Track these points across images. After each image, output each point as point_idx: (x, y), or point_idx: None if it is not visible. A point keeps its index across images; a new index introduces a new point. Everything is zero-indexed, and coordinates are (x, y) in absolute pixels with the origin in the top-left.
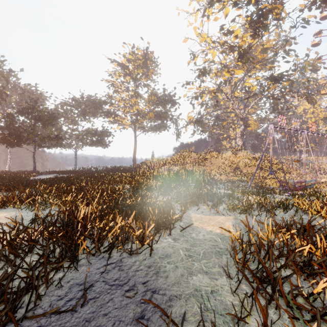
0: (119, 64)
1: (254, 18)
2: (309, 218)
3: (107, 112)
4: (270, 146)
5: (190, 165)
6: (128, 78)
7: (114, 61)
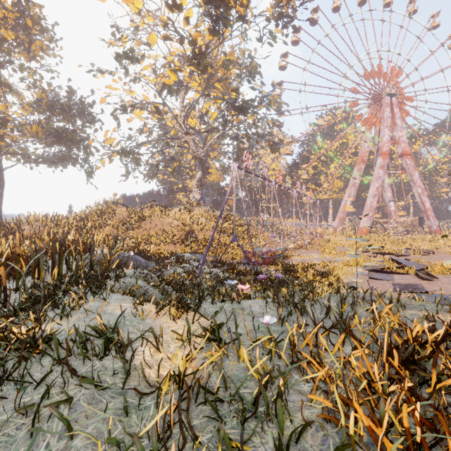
0: None
1: None
2: None
3: None
4: (233, 198)
5: (113, 228)
6: None
7: None
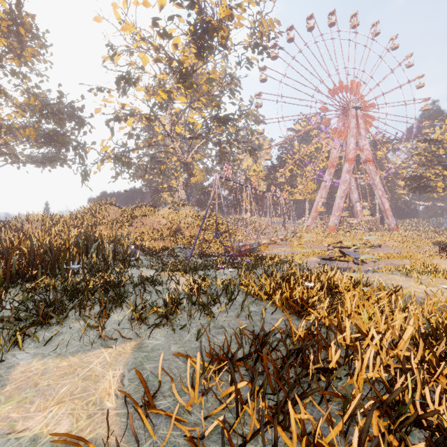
0: None
1: (197, 29)
2: (259, 311)
3: None
4: (215, 202)
5: (107, 226)
6: None
7: None
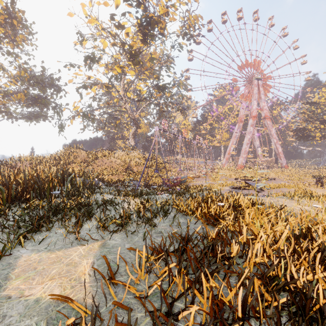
0: None
1: (143, 22)
2: (186, 222)
3: None
4: (156, 147)
5: (77, 164)
6: None
7: None
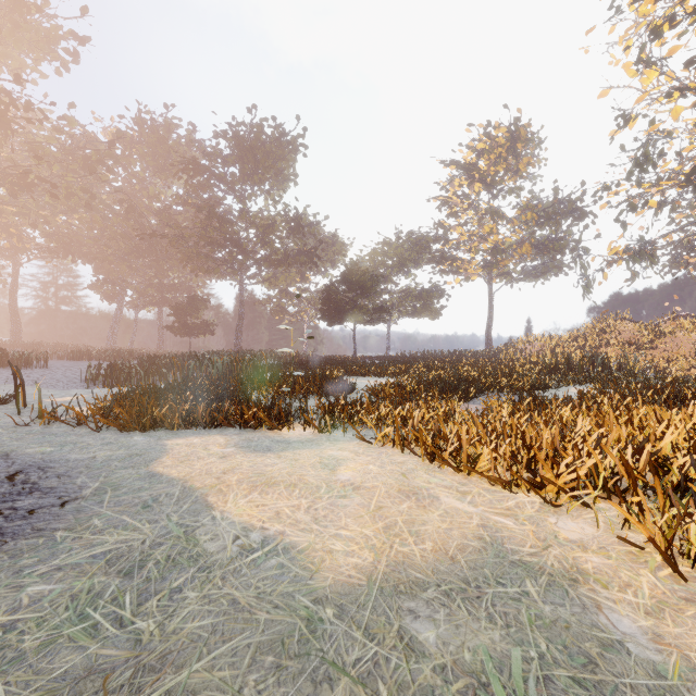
0: (461, 166)
1: None
2: None
3: (438, 256)
4: None
5: (616, 348)
6: (477, 187)
7: (451, 163)
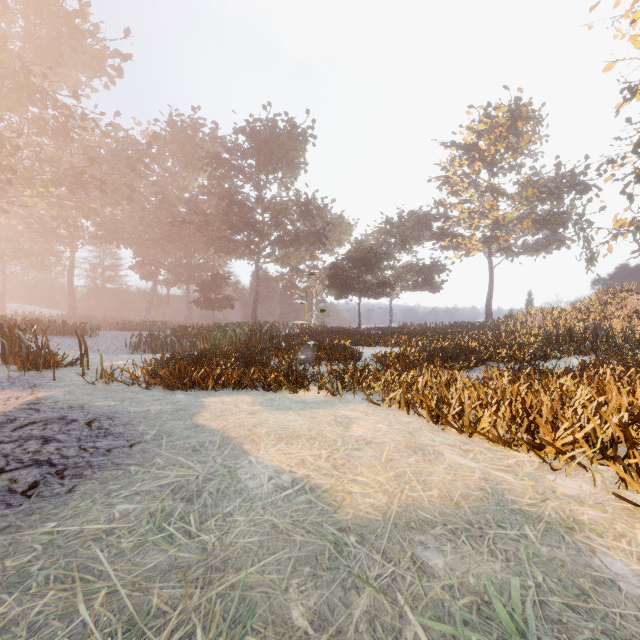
0: (461, 146)
1: None
2: None
3: (439, 233)
4: None
5: (622, 320)
6: (477, 166)
7: (451, 145)
